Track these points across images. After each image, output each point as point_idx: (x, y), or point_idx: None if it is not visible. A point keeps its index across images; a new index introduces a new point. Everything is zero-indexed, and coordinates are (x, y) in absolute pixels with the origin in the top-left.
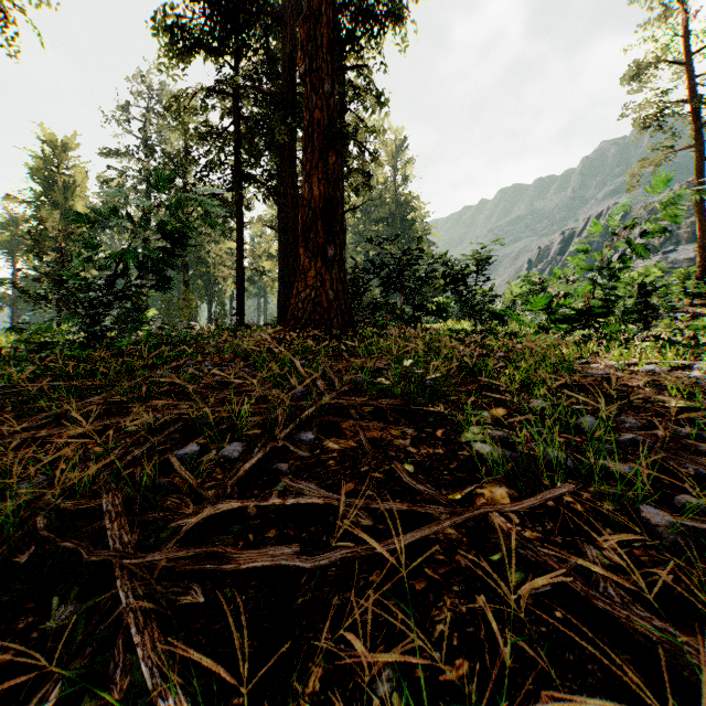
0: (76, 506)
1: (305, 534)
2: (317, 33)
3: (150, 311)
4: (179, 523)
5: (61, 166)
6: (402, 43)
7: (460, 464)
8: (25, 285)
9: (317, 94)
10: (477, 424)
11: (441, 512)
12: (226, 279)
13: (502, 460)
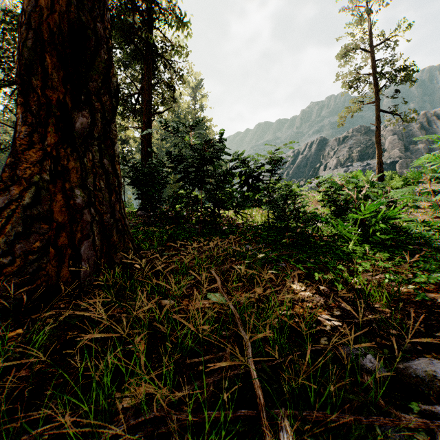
0: None
1: None
2: None
3: None
4: None
5: None
6: None
7: None
8: None
9: None
10: None
11: None
12: None
13: None
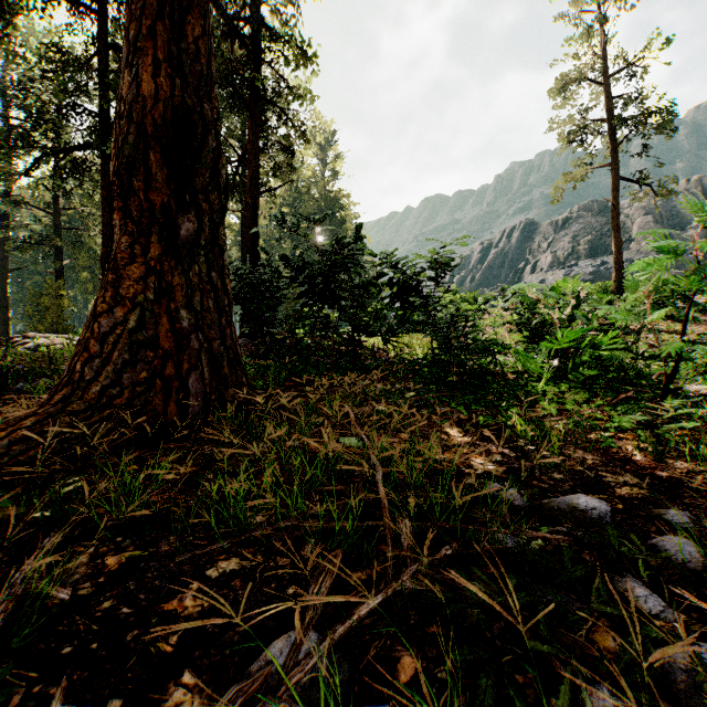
0: None
1: None
2: None
3: None
4: None
5: None
6: None
7: None
8: None
9: None
10: None
11: None
12: None
13: None
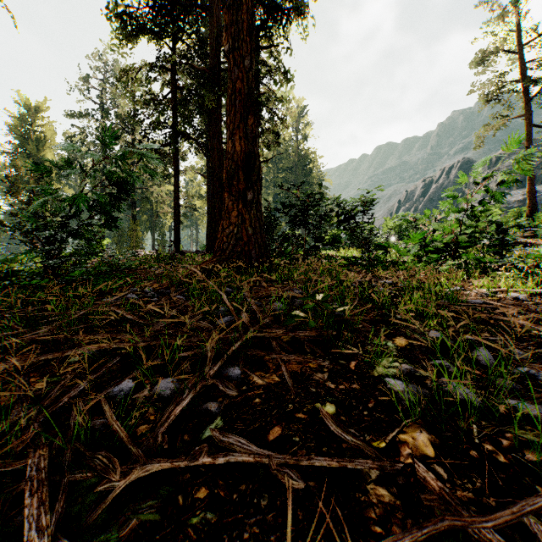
0: (0, 469)
1: (235, 495)
2: (238, 19)
3: (105, 240)
4: (106, 487)
5: (34, 124)
6: (304, 32)
7: (377, 403)
8: (6, 218)
9: (238, 68)
10: (384, 355)
11: (370, 467)
12: (166, 214)
13: (416, 398)
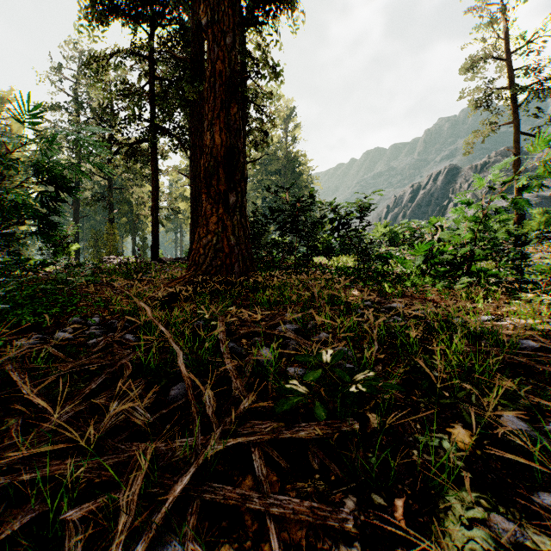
0: None
1: None
2: None
3: (73, 245)
4: None
5: None
6: (294, 24)
7: None
8: None
9: (219, 46)
10: (448, 479)
11: None
12: (146, 217)
13: None
